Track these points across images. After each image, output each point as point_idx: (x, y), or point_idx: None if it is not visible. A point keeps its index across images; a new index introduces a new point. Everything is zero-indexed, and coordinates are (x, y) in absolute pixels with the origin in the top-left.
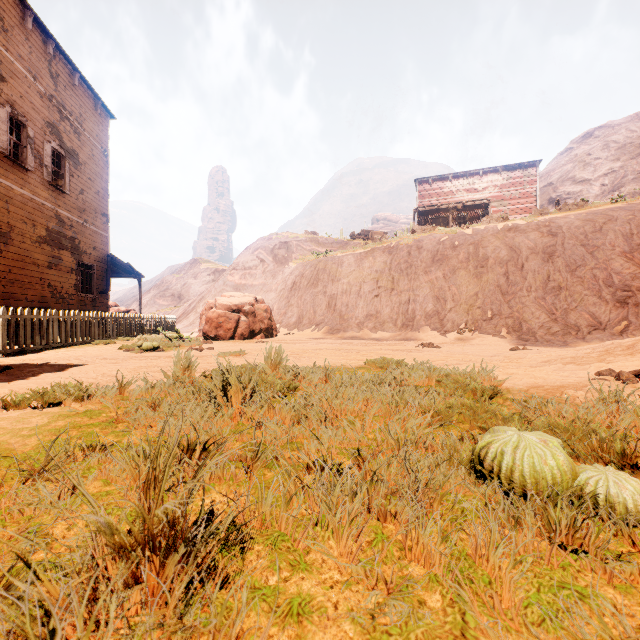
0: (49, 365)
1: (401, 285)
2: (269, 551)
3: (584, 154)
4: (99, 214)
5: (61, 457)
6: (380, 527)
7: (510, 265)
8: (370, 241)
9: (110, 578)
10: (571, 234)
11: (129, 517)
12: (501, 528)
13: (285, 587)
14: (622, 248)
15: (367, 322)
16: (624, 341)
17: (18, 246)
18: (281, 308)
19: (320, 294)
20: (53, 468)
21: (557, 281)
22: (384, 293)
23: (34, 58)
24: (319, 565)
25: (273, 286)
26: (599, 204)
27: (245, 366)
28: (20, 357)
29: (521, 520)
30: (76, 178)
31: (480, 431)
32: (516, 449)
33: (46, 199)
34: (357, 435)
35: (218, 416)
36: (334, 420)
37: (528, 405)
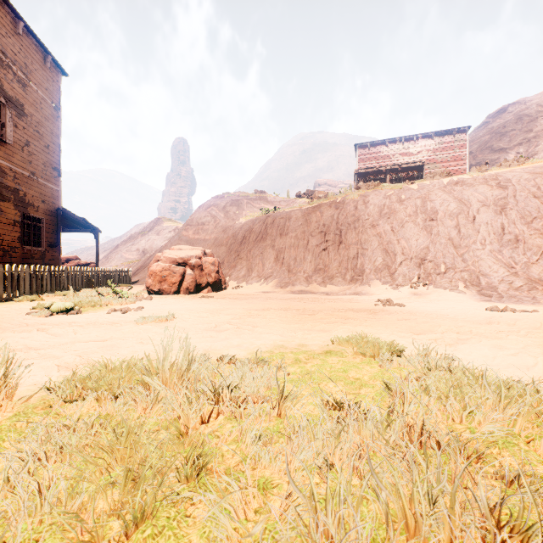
0: None
1: (349, 238)
2: None
3: (500, 126)
4: (49, 168)
5: None
6: None
7: (461, 218)
8: (315, 200)
9: None
10: (522, 186)
11: None
12: None
13: None
14: None
15: (315, 275)
16: None
17: None
18: (231, 261)
19: (268, 248)
20: None
21: (513, 233)
22: (332, 246)
23: None
24: None
25: (224, 240)
26: (540, 160)
27: (134, 363)
28: None
29: None
30: (20, 129)
31: None
32: None
33: None
34: None
35: None
36: None
37: None
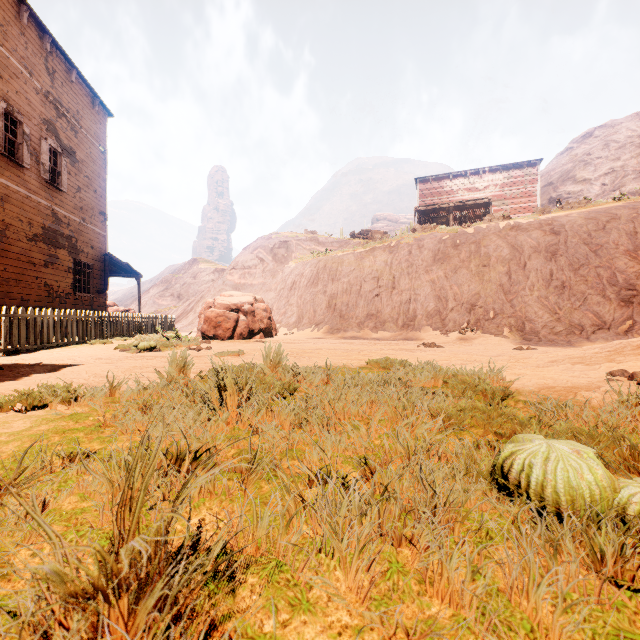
0: (41, 365)
1: (402, 284)
2: (265, 585)
3: (584, 154)
4: (97, 212)
5: (36, 467)
6: (394, 553)
7: (512, 264)
8: (370, 240)
9: (69, 626)
10: (574, 233)
11: (104, 540)
12: (538, 558)
13: (283, 636)
14: (626, 247)
15: (368, 322)
16: (633, 340)
17: (13, 244)
18: (281, 308)
19: (320, 293)
20: (23, 481)
21: (560, 280)
22: (385, 292)
23: (30, 54)
24: (324, 604)
25: (273, 285)
26: (602, 203)
27: (243, 366)
28: (13, 357)
29: (562, 548)
30: (73, 176)
31: (495, 436)
32: (547, 461)
33: (42, 197)
34: (363, 442)
35: (212, 420)
36: (337, 424)
37: (544, 408)
